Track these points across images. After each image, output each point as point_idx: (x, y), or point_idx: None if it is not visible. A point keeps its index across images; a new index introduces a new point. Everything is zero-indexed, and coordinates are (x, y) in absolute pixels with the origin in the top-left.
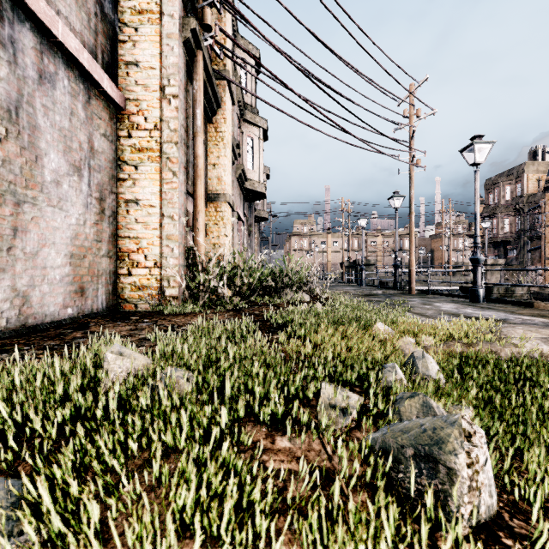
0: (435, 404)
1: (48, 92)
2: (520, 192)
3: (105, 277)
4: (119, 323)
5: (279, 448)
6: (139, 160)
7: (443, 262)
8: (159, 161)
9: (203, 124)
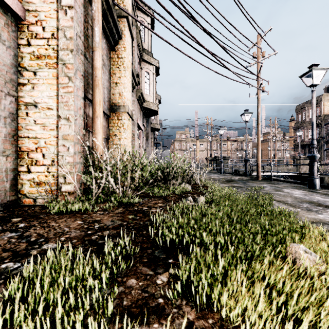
0: None
1: None
2: (319, 113)
3: None
4: None
5: None
6: (37, 66)
7: (271, 157)
8: (55, 67)
9: (107, 50)
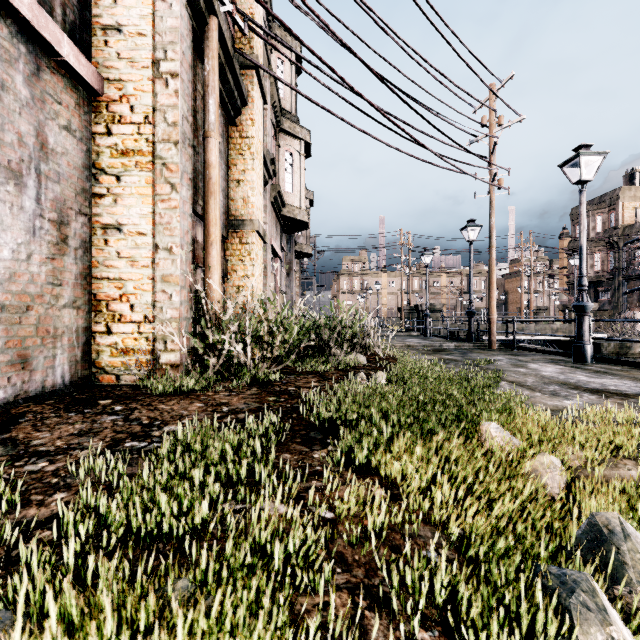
0: None
1: None
2: (614, 223)
3: (68, 337)
4: (71, 416)
5: None
6: (122, 168)
7: (523, 307)
8: (151, 169)
9: (223, 126)
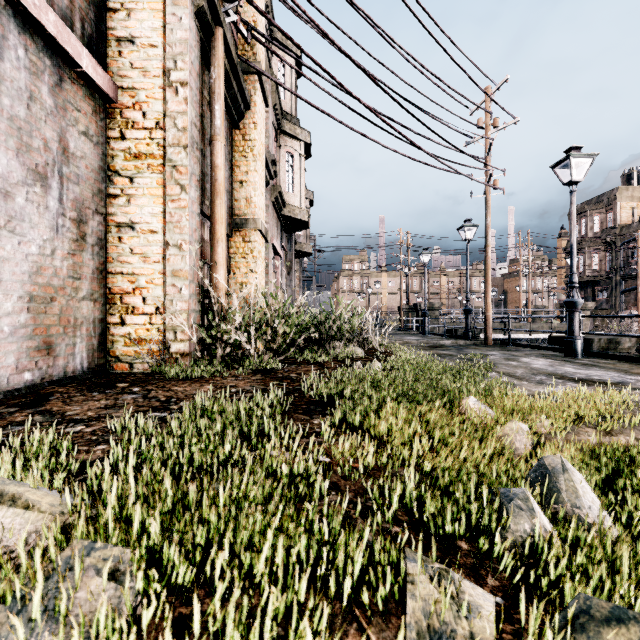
0: None
1: None
2: (611, 223)
3: (86, 327)
4: (95, 395)
5: None
6: (135, 170)
7: (521, 306)
8: (162, 171)
9: (227, 130)
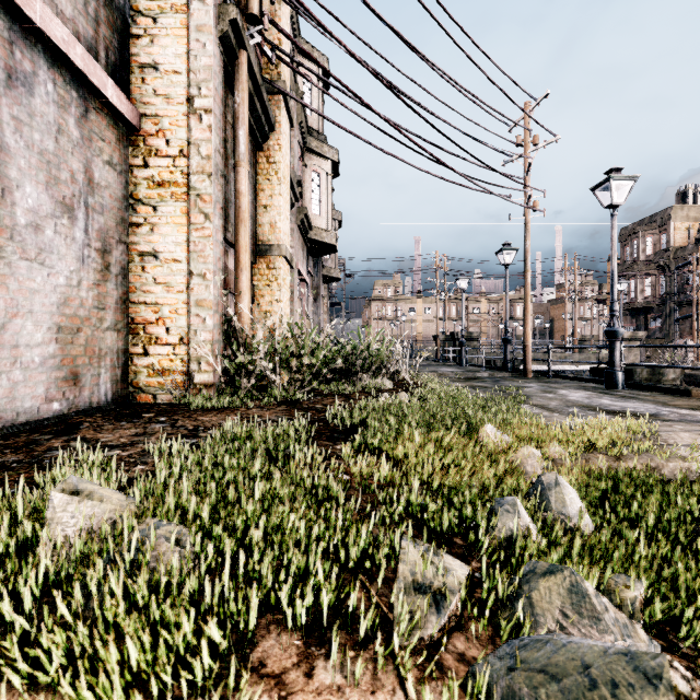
0: (592, 589)
1: (22, 99)
2: (665, 245)
3: (110, 358)
4: (123, 424)
5: (319, 688)
6: (159, 198)
7: (567, 335)
8: (186, 200)
9: (251, 152)
